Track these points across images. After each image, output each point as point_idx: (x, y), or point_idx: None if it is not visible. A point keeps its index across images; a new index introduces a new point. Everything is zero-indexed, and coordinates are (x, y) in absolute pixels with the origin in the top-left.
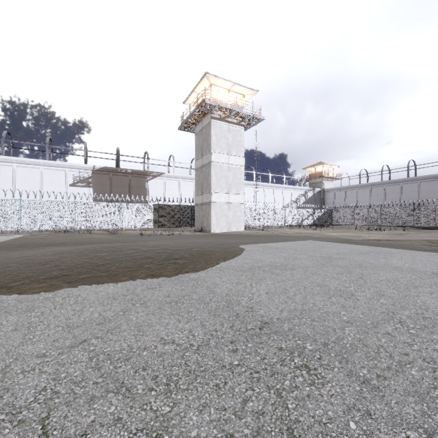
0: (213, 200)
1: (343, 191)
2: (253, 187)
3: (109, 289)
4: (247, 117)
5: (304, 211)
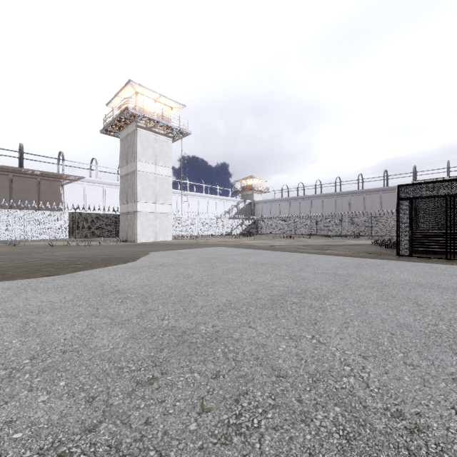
0: (139, 209)
1: (270, 204)
2: (187, 196)
3: (4, 285)
4: (174, 129)
5: (234, 221)
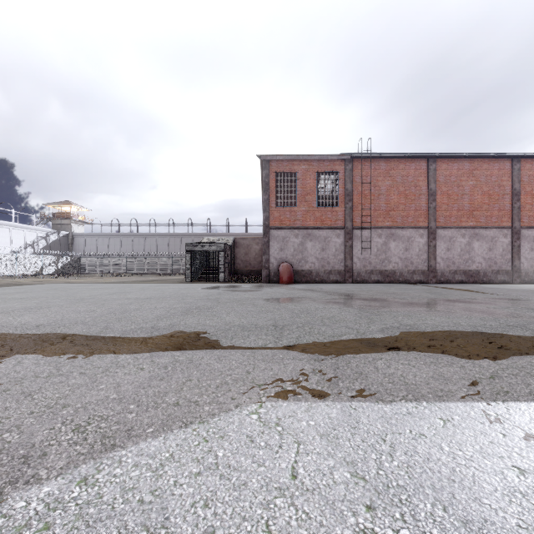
0: None
1: (95, 238)
2: None
3: None
4: None
5: (45, 258)
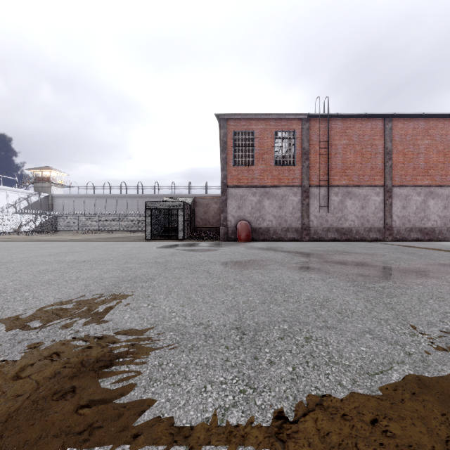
0: None
1: (73, 199)
2: None
3: None
4: None
5: (24, 216)
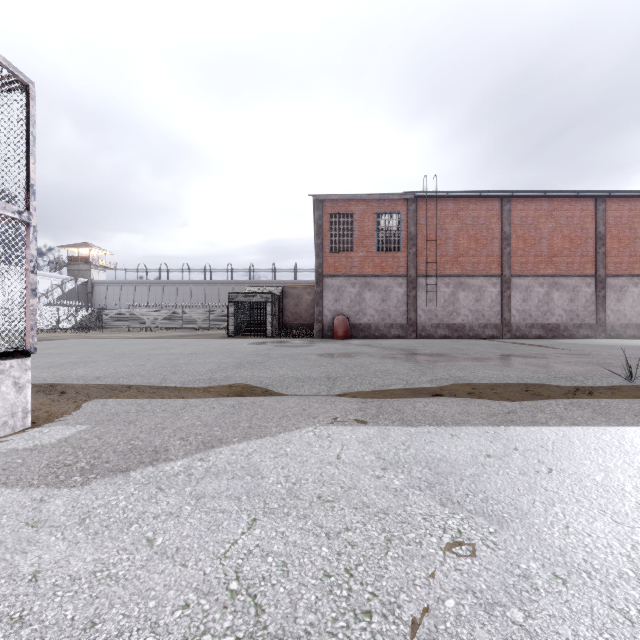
0: None
1: (119, 286)
2: None
3: None
4: None
5: (62, 309)
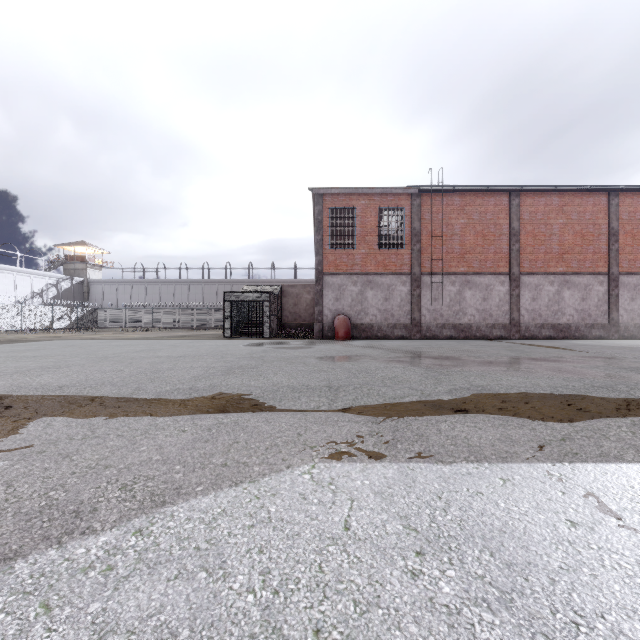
0: None
1: (116, 286)
2: None
3: None
4: None
5: (56, 309)
